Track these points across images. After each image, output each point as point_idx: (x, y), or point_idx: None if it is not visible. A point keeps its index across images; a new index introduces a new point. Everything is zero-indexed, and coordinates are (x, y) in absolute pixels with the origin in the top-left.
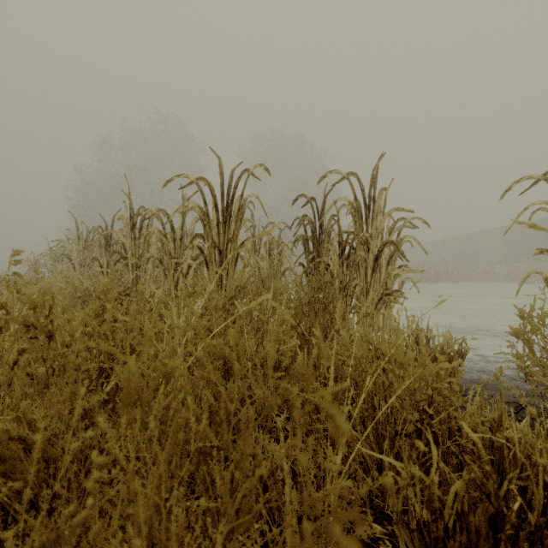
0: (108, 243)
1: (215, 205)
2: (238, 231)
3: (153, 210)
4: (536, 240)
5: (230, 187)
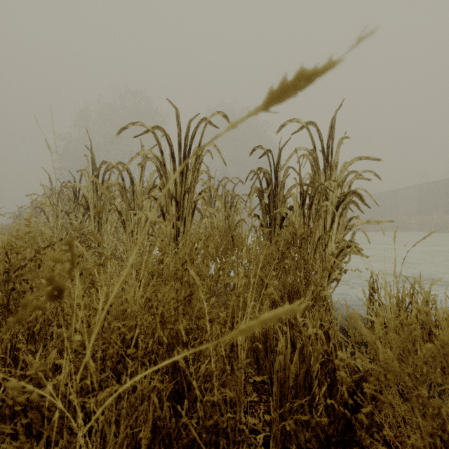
0: (76, 197)
1: (172, 155)
2: (195, 182)
3: (113, 162)
4: (445, 196)
5: (187, 137)
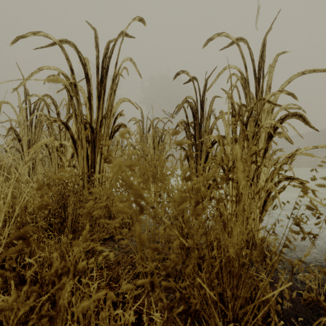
0: None
1: (85, 76)
2: (112, 105)
3: (39, 94)
4: None
5: (106, 59)
